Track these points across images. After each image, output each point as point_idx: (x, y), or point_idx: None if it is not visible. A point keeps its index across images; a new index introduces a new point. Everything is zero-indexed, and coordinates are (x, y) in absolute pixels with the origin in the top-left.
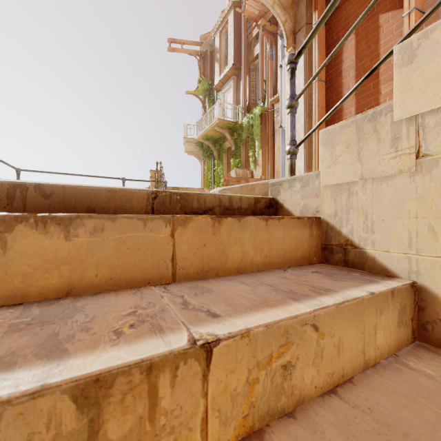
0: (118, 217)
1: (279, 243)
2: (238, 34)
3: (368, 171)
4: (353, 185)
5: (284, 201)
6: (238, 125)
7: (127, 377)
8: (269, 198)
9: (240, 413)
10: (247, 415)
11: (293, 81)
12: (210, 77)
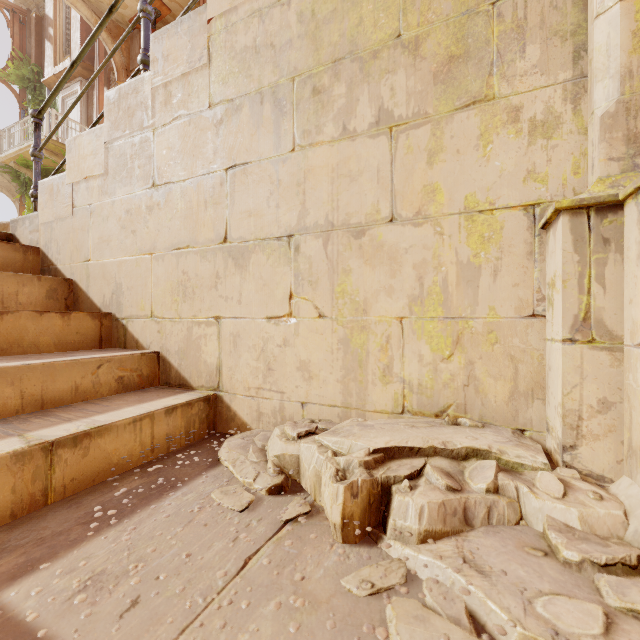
0: None
1: None
2: None
3: (58, 214)
4: (53, 223)
5: (20, 236)
6: None
7: None
8: (6, 233)
9: None
10: None
11: (38, 134)
12: (36, 60)
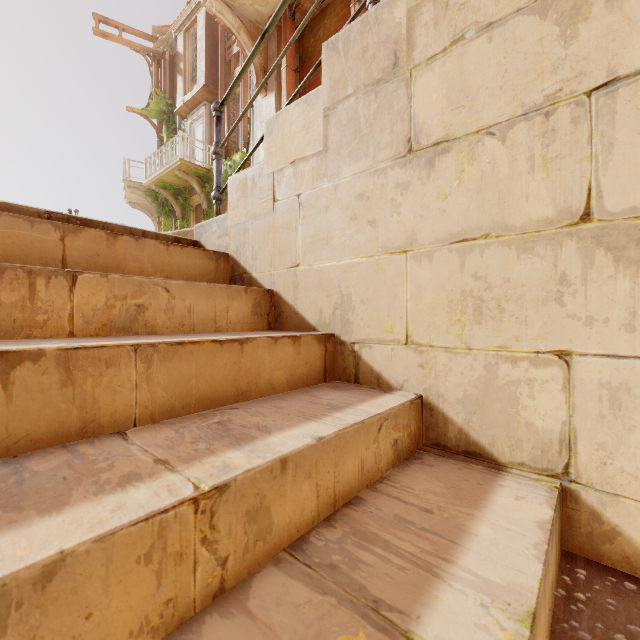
0: (2, 214)
1: (182, 268)
2: (213, 44)
3: (253, 212)
4: (247, 224)
5: (206, 243)
6: (211, 173)
7: (15, 272)
8: (192, 240)
9: (100, 321)
10: (106, 325)
11: (219, 129)
12: (170, 94)
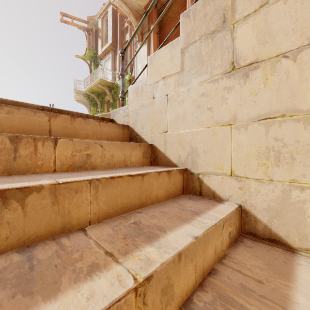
0: (21, 108)
1: (106, 133)
2: (115, 23)
3: (142, 104)
4: (138, 110)
5: (117, 120)
6: (114, 85)
7: (27, 139)
8: (110, 119)
9: (68, 163)
10: (71, 165)
11: (123, 62)
12: (95, 48)
